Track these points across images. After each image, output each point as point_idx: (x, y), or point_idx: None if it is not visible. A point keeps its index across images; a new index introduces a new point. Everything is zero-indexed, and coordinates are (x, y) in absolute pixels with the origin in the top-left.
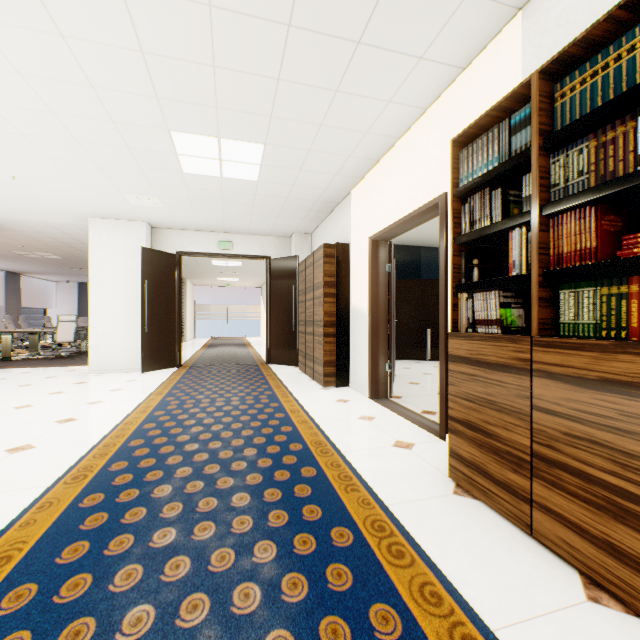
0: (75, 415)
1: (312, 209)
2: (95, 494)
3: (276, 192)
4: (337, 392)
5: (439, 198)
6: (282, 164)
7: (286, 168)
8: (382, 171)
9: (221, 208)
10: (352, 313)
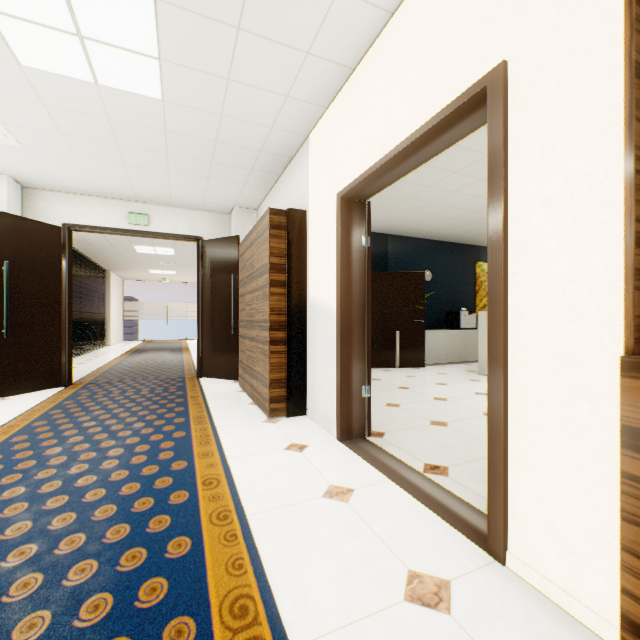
0: None
1: (255, 166)
2: None
3: (197, 128)
4: (288, 427)
5: (487, 78)
6: (196, 61)
7: (205, 72)
8: (359, 84)
9: (118, 155)
10: (310, 310)
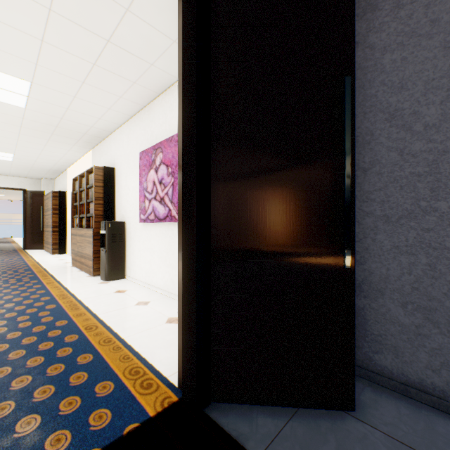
0: None
1: (50, 171)
2: None
3: (25, 165)
4: (58, 255)
5: None
6: (25, 159)
7: (28, 160)
8: (74, 168)
9: None
10: (68, 222)
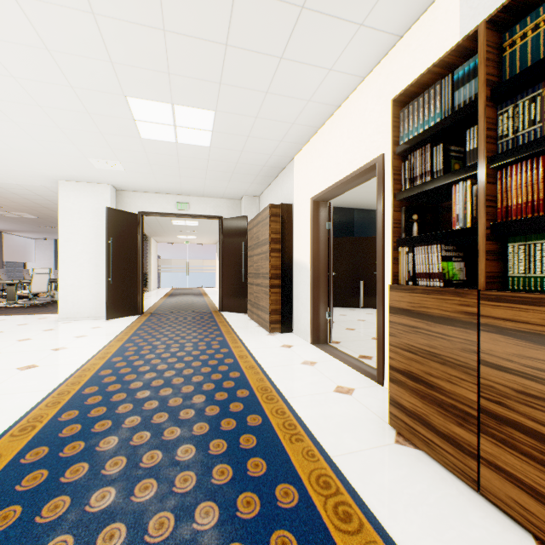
0: (37, 362)
1: (259, 174)
2: (39, 448)
3: (227, 157)
4: (282, 338)
5: (377, 159)
6: (232, 130)
7: (235, 134)
8: (323, 137)
9: (178, 172)
10: (295, 266)
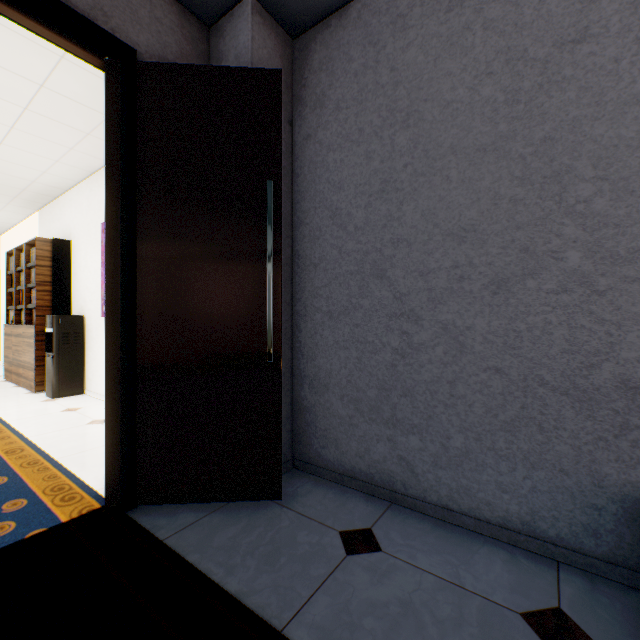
0: None
1: None
2: None
3: None
4: None
5: None
6: None
7: None
8: (12, 236)
9: None
10: (2, 315)
